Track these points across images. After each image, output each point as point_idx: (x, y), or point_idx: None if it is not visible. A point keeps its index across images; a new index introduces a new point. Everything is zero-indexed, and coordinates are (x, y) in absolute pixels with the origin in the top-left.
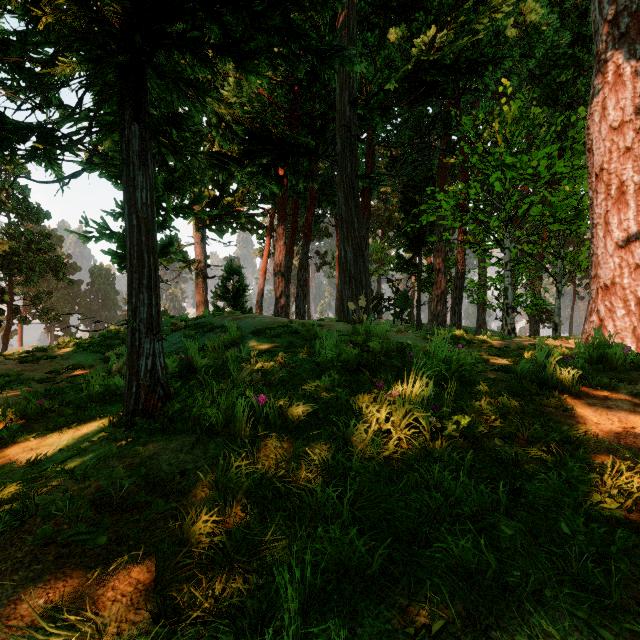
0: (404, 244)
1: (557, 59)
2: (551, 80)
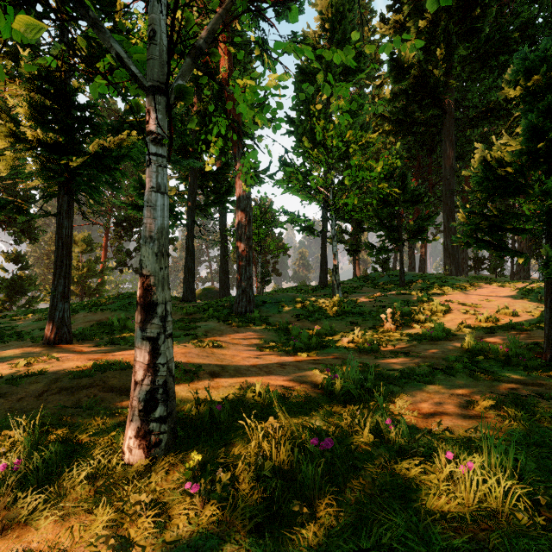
0: None
1: None
2: None
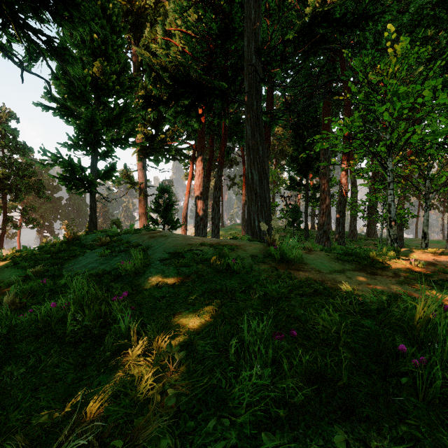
0: (295, 169)
1: (421, 19)
2: (416, 36)
